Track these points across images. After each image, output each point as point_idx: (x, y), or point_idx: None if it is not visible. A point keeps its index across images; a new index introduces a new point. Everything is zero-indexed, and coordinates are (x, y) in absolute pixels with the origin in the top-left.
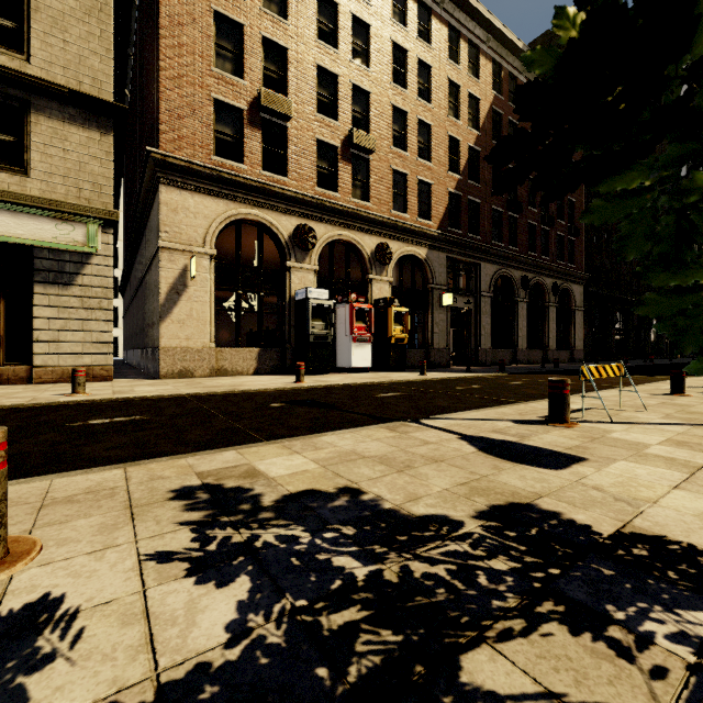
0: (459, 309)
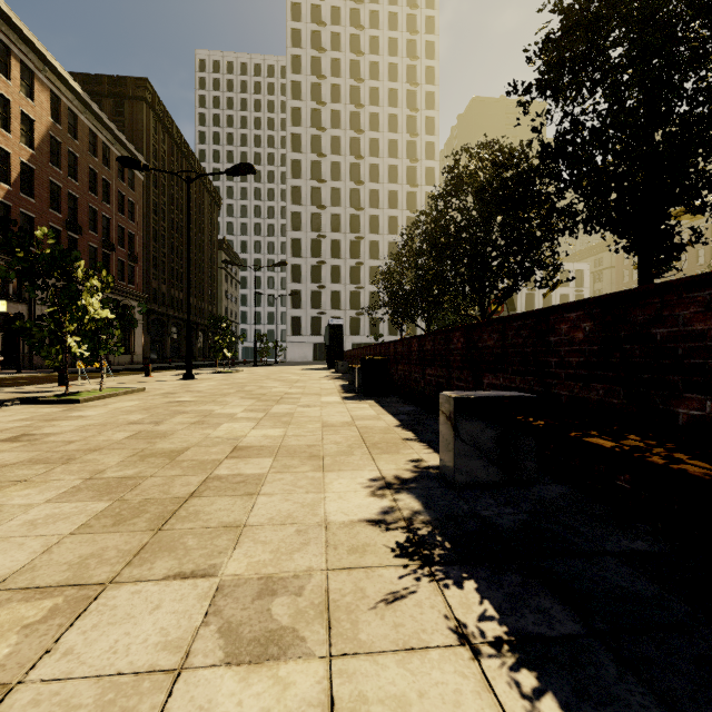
0: (10, 314)
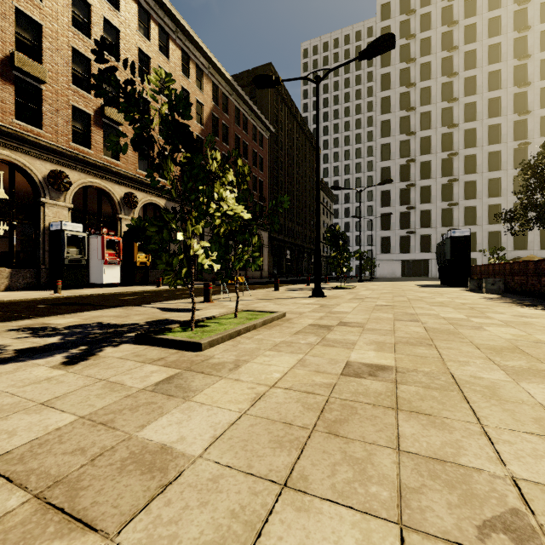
0: None
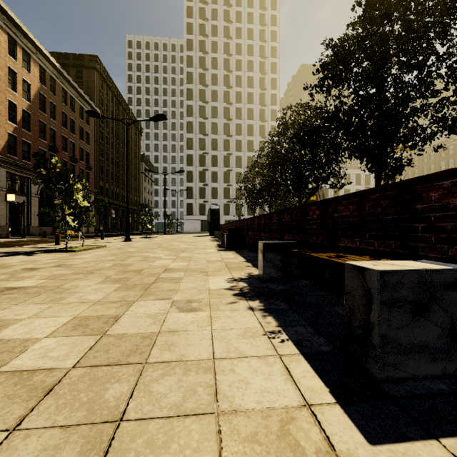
0: (16, 202)
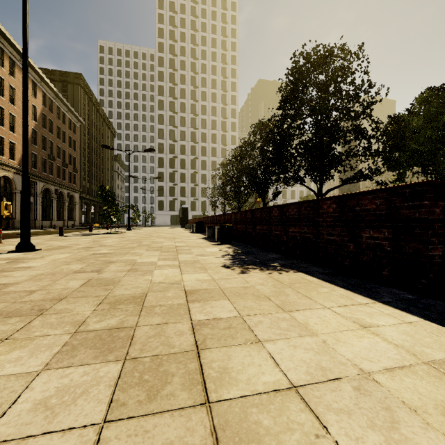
0: None
